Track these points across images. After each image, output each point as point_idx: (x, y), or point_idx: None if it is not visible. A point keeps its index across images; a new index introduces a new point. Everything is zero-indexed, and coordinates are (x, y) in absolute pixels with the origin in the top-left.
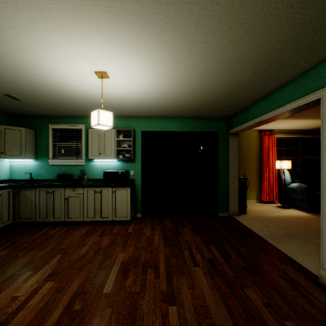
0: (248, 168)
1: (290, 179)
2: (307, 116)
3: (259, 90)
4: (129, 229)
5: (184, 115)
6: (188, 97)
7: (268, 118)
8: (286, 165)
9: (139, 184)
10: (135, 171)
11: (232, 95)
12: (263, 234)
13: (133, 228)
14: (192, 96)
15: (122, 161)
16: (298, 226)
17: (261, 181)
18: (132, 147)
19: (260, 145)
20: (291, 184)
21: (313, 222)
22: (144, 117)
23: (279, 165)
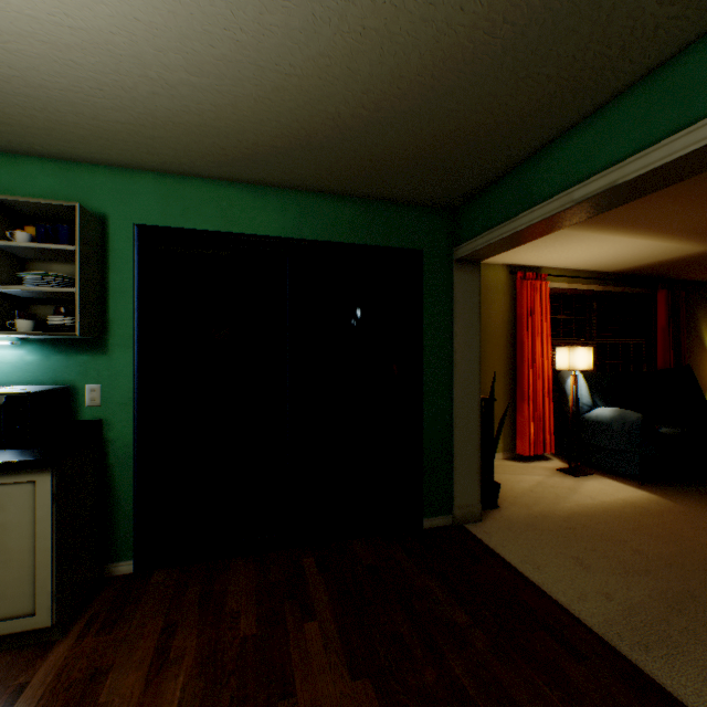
0: (485, 367)
1: (588, 397)
2: (656, 222)
3: (649, 16)
4: (24, 698)
5: (308, 178)
6: (326, 15)
7: (657, 165)
8: (582, 361)
9: (125, 439)
10: (108, 387)
11: (522, 43)
12: (598, 616)
13: (52, 677)
14: (346, 13)
15: (43, 345)
16: (665, 551)
17: (516, 403)
18: (76, 286)
19: (511, 308)
20: (593, 409)
21: (685, 528)
22: (150, 172)
23: (568, 359)
